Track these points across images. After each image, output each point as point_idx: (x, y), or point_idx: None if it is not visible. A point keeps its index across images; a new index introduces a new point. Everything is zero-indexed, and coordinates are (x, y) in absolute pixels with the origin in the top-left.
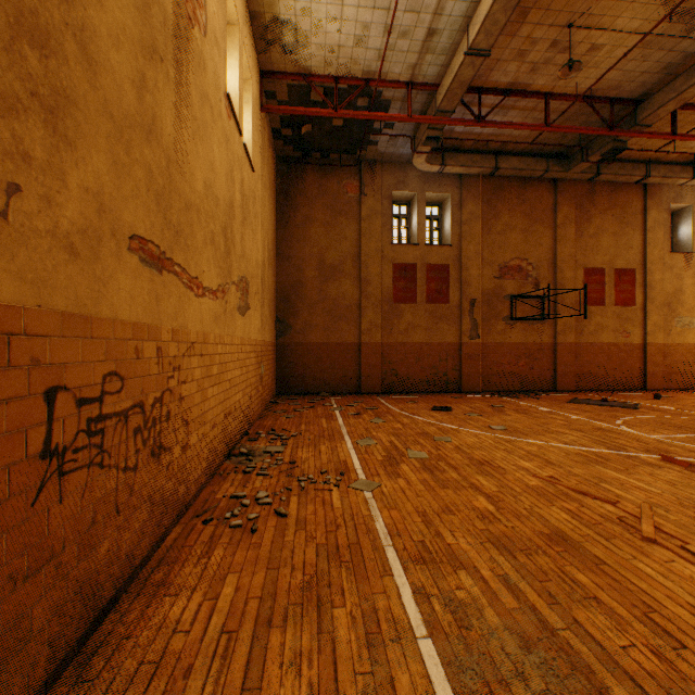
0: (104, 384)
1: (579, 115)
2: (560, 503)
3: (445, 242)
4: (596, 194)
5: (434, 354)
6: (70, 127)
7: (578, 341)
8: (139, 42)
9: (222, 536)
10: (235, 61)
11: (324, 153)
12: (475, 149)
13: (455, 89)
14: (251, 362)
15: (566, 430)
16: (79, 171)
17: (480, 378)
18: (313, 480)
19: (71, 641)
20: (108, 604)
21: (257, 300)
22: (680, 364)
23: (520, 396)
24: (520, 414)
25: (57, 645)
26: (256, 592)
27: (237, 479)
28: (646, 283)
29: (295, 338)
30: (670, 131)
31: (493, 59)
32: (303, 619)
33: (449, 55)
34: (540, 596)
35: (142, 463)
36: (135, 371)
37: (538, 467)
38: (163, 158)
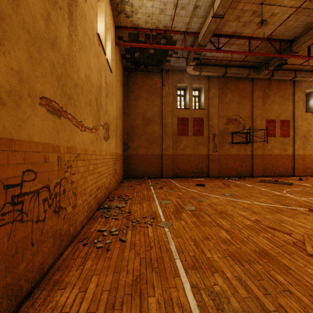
0: (23, 176)
1: (264, 48)
2: (262, 234)
3: (201, 107)
4: (271, 85)
5: (196, 159)
6: None
7: (263, 153)
8: None
9: (91, 253)
10: (102, 19)
11: (145, 66)
12: (215, 64)
13: (207, 34)
14: (110, 163)
15: (260, 195)
16: (6, 57)
17: (218, 170)
18: (139, 222)
19: None
20: (25, 295)
21: (114, 134)
22: (310, 164)
23: (236, 179)
24: (237, 187)
25: None
26: (107, 287)
27: (102, 221)
28: (294, 127)
29: (132, 152)
30: (307, 55)
31: (225, 20)
32: (132, 304)
33: (204, 18)
34: (259, 289)
35: (48, 217)
36: (43, 169)
37: (249, 214)
38: (61, 58)
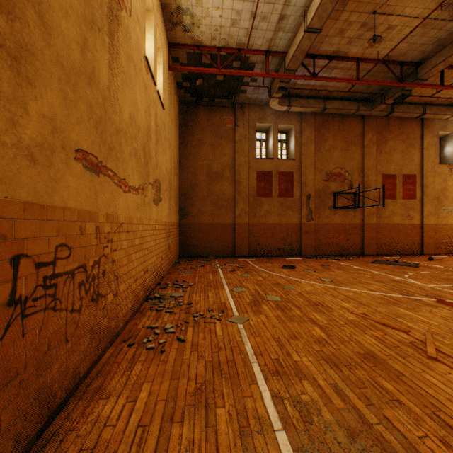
0: (56, 252)
1: (379, 73)
2: (370, 332)
3: (291, 157)
4: (390, 126)
5: (284, 231)
6: (30, 71)
7: (378, 222)
8: (82, 16)
9: (140, 356)
10: (151, 35)
11: (211, 98)
12: (310, 95)
13: (298, 55)
14: (162, 236)
15: (371, 281)
16: (37, 102)
17: (314, 246)
18: (203, 316)
19: (31, 434)
20: (59, 405)
21: (166, 195)
22: (445, 237)
23: (340, 259)
24: (341, 270)
25: (20, 438)
26: (163, 396)
27: (152, 315)
28: (423, 184)
29: (192, 220)
30: (440, 84)
31: (323, 35)
32: (195, 416)
33: (293, 33)
34: (359, 399)
35: (85, 306)
36: (79, 243)
37: (354, 307)
38: (100, 97)
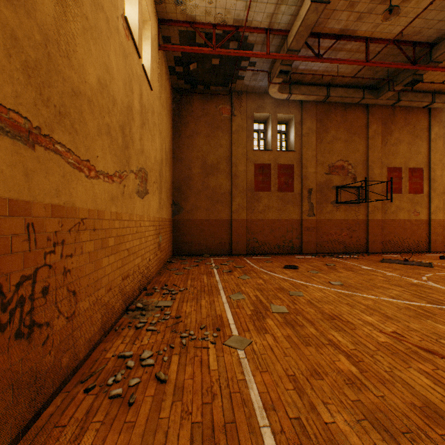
0: None
1: (389, 56)
2: (416, 364)
3: (291, 149)
4: (396, 116)
5: (283, 227)
6: None
7: (383, 218)
8: None
9: (98, 411)
10: None
11: (206, 86)
12: (312, 82)
13: (302, 32)
14: (150, 233)
15: (388, 285)
16: None
17: (315, 244)
18: (193, 337)
19: None
20: None
21: (156, 187)
22: None
23: (344, 257)
24: (349, 271)
25: None
26: None
27: (128, 335)
28: (430, 178)
29: (186, 216)
30: None
31: (330, 9)
32: None
33: (297, 6)
34: None
35: None
36: None
37: (380, 322)
38: (36, 31)
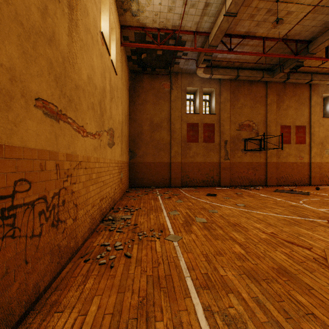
0: (15, 187)
1: (279, 49)
2: (280, 249)
3: (212, 112)
4: (286, 89)
5: (207, 167)
6: None
7: (277, 161)
8: None
9: (93, 270)
10: (106, 17)
11: (152, 68)
12: (227, 66)
13: (218, 34)
14: (115, 171)
15: (275, 206)
16: None
17: (229, 179)
18: (146, 235)
19: None
20: (18, 320)
21: (119, 140)
22: (327, 172)
23: (249, 188)
24: (251, 197)
25: None
26: (110, 309)
27: (105, 234)
28: (311, 133)
29: (139, 159)
30: (325, 56)
31: (237, 19)
32: None
33: (215, 17)
34: (279, 313)
35: (45, 231)
36: (39, 178)
37: (264, 227)
38: (60, 57)
